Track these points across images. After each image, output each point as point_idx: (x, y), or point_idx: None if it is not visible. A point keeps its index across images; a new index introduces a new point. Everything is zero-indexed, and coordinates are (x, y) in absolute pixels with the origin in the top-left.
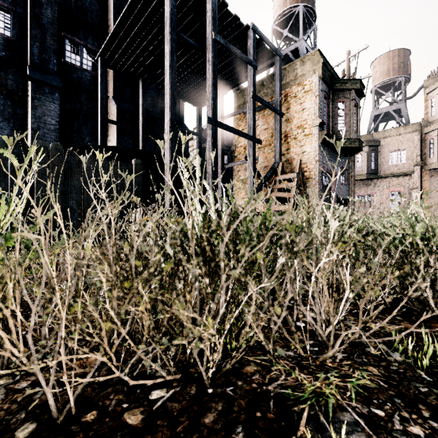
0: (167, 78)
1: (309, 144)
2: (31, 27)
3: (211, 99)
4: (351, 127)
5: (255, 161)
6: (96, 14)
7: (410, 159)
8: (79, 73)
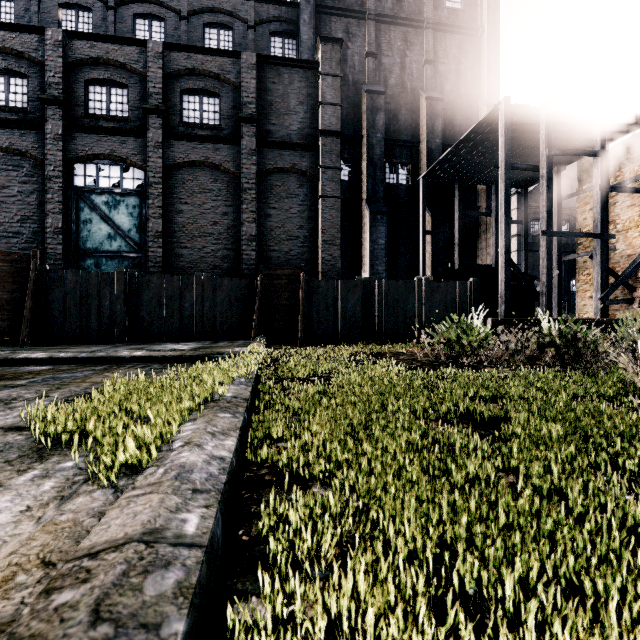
0: (502, 210)
1: None
2: (367, 169)
3: (545, 212)
4: None
5: (604, 260)
6: (409, 128)
7: None
8: (396, 190)
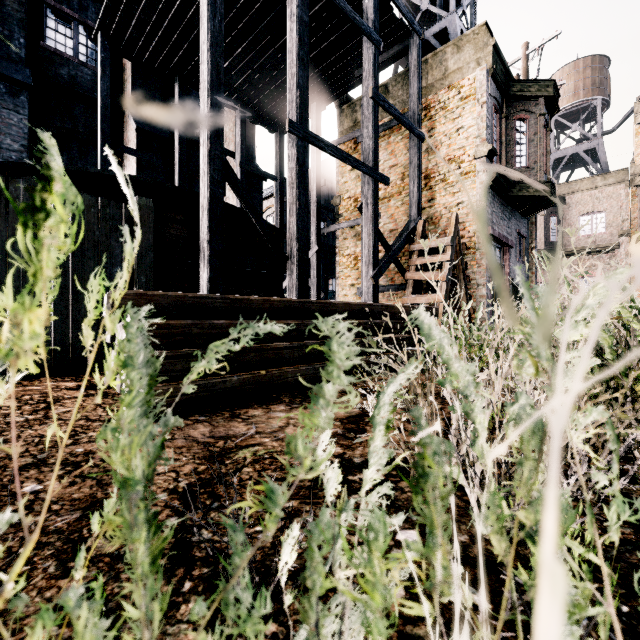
0: (203, 29)
1: (469, 188)
2: None
3: (296, 88)
4: (538, 162)
5: (377, 215)
6: None
7: (612, 225)
8: (72, 68)
